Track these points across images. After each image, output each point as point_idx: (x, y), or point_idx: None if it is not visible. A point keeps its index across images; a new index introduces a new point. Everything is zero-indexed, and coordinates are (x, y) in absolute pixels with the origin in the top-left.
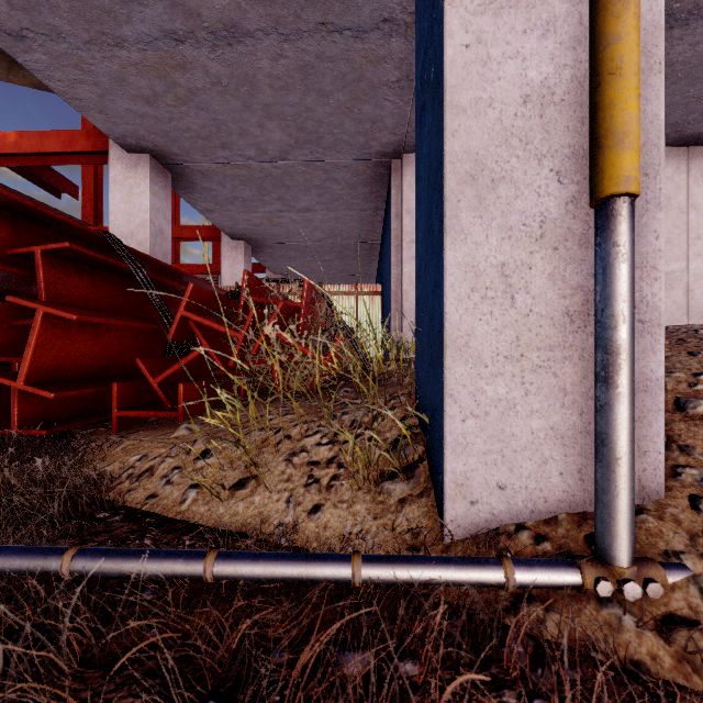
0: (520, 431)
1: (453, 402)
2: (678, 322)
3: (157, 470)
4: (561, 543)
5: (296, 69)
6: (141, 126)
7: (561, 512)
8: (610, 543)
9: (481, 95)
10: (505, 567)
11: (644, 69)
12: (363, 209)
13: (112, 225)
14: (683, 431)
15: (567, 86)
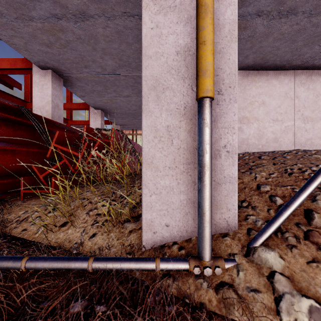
0: (175, 200)
1: (146, 188)
2: (290, 148)
3: (30, 218)
4: (189, 250)
5: (115, 33)
6: (46, 57)
7: (193, 236)
8: (201, 250)
9: (158, 50)
10: (156, 262)
11: (229, 40)
12: None
13: (34, 103)
14: (256, 199)
15: (196, 47)
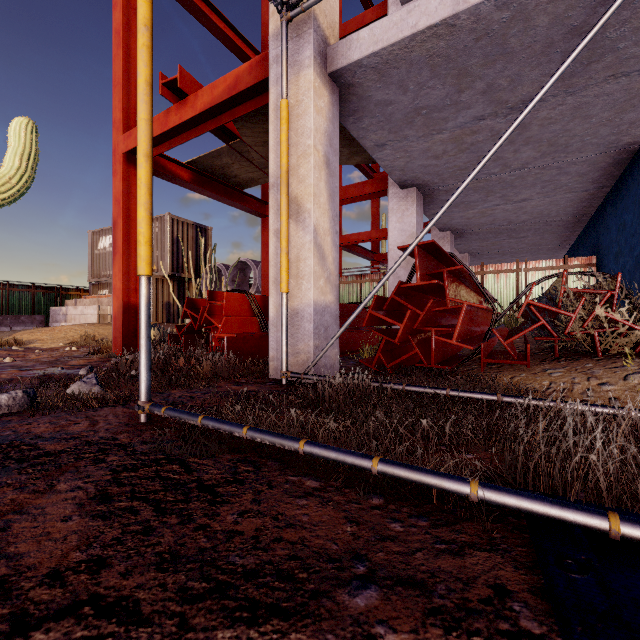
0: None
1: None
2: None
3: (573, 389)
4: None
5: (569, 109)
6: (421, 172)
7: None
8: None
9: None
10: None
11: None
12: (585, 190)
13: (390, 239)
14: None
15: None
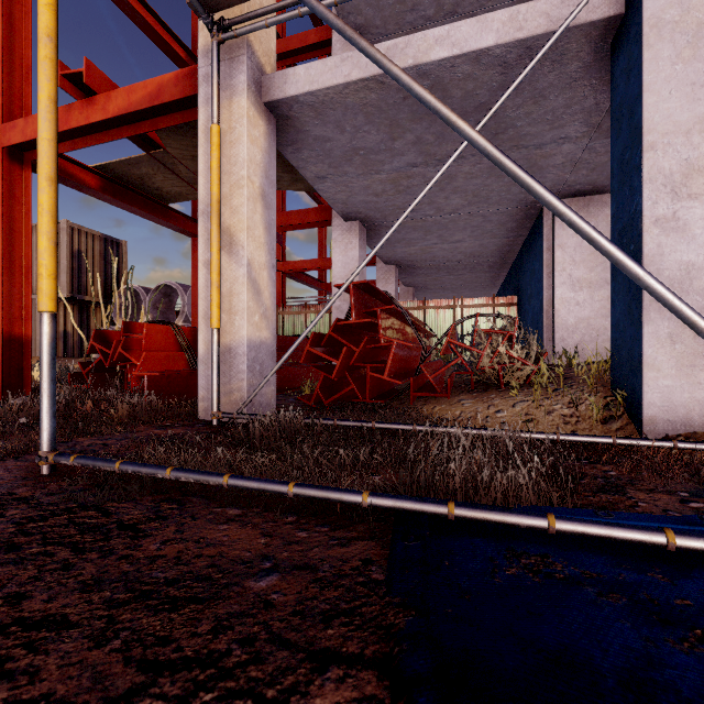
0: (678, 398)
1: (646, 386)
2: None
3: (477, 417)
4: (697, 440)
5: (486, 168)
6: (363, 207)
7: (698, 431)
8: None
9: (660, 267)
10: (673, 441)
11: None
12: (506, 237)
13: (334, 271)
14: None
15: (701, 262)
